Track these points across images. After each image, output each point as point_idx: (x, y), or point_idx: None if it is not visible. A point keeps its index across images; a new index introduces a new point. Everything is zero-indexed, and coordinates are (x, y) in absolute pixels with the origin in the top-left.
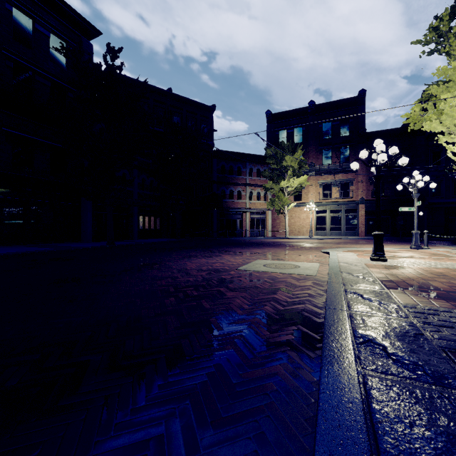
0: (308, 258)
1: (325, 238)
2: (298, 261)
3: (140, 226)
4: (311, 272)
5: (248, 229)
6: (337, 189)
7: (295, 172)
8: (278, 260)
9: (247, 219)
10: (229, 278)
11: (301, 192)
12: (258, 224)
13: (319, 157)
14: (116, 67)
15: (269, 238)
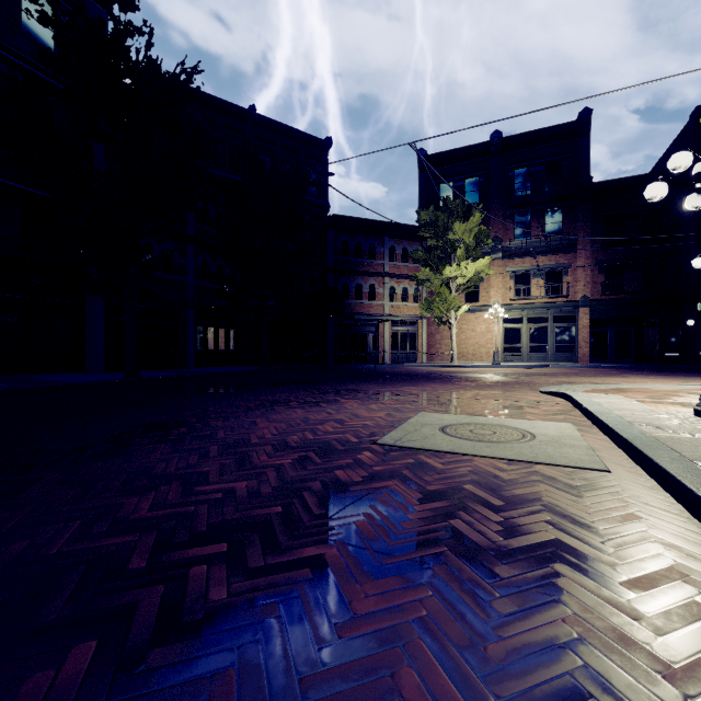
0: (531, 409)
1: (521, 365)
2: (514, 417)
3: (200, 344)
4: (582, 456)
5: (387, 350)
6: (540, 281)
7: (469, 251)
8: (466, 413)
9: (386, 334)
10: (356, 481)
11: (477, 288)
12: (404, 342)
13: (509, 228)
14: (130, 23)
15: (424, 365)
